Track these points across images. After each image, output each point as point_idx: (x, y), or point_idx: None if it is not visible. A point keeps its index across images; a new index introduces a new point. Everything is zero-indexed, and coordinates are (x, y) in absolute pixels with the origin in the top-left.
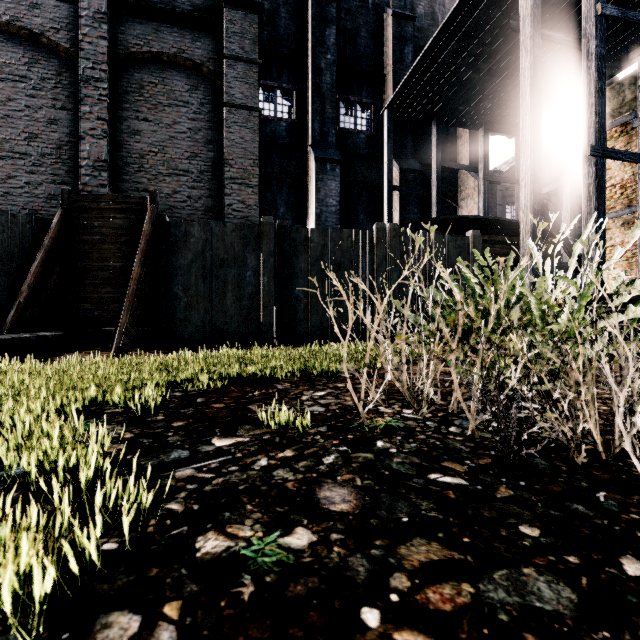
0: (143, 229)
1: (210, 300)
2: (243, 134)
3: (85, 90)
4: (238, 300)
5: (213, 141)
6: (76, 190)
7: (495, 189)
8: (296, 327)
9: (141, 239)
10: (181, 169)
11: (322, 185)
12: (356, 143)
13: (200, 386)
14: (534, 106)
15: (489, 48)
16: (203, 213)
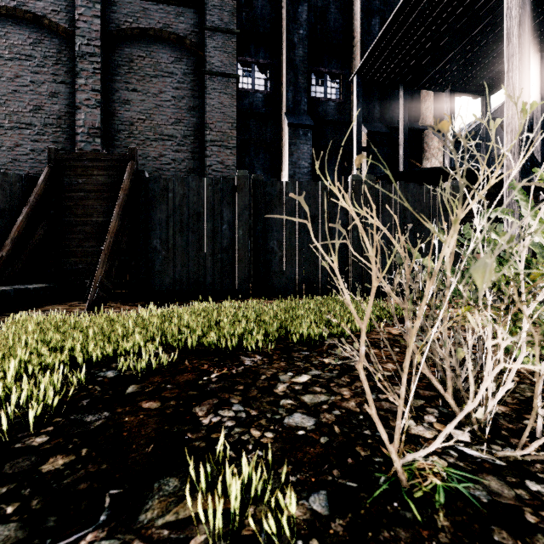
0: (122, 184)
1: (187, 253)
2: (222, 100)
3: (81, 64)
4: (214, 253)
5: (195, 108)
6: None
7: (459, 148)
8: (271, 280)
9: (120, 194)
10: (166, 134)
11: (295, 149)
12: (326, 110)
13: (139, 364)
14: (522, 46)
15: (461, 5)
16: (186, 174)
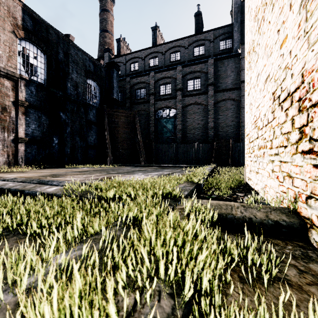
0: (230, 145)
1: (243, 158)
2: None
3: (209, 112)
4: None
5: (237, 116)
6: (206, 133)
7: None
8: None
9: (230, 147)
10: (229, 125)
11: None
12: None
13: None
14: None
15: None
16: (234, 135)
